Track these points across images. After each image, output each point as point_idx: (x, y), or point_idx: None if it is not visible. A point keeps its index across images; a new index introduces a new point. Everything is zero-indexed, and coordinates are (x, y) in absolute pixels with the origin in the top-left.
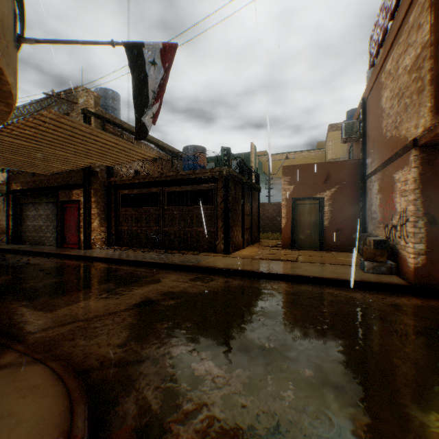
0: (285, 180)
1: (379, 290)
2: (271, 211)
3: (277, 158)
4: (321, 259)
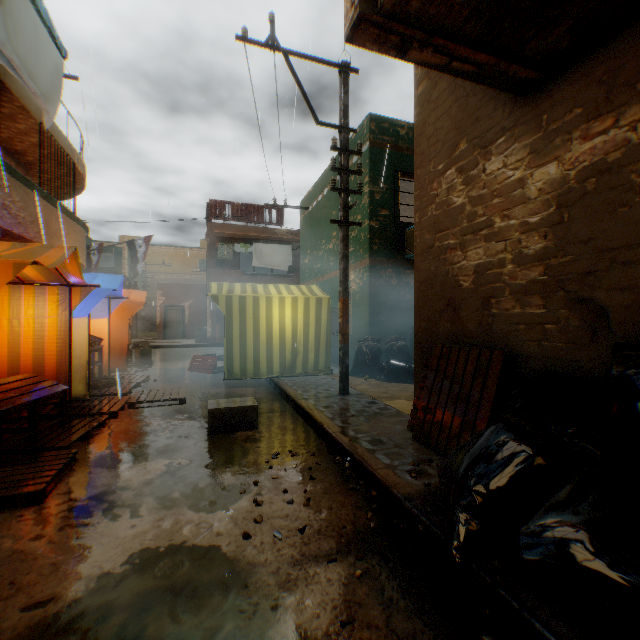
0: (160, 293)
1: (196, 347)
2: (148, 312)
3: (156, 250)
4: (179, 341)
